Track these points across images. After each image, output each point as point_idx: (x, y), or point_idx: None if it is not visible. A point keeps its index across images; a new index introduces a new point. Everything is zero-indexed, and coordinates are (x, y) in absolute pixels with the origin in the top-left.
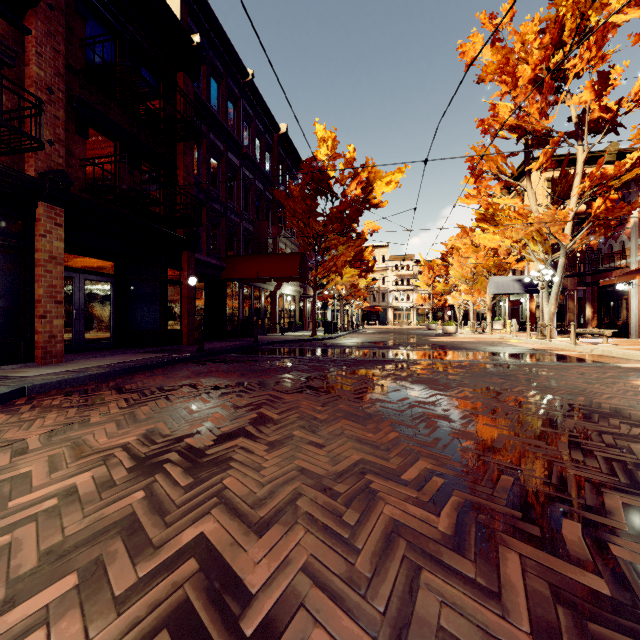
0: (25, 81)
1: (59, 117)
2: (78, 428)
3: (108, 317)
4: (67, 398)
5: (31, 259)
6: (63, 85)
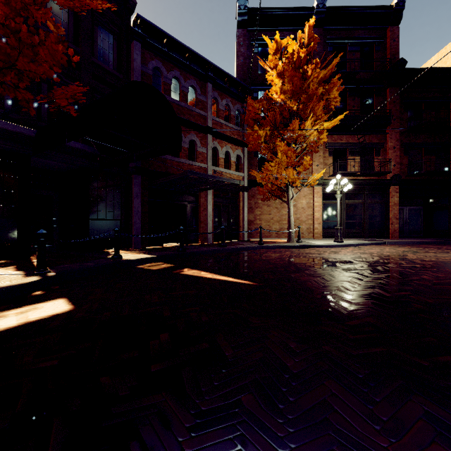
0: (386, 149)
1: (397, 155)
2: (395, 248)
3: (419, 224)
4: (396, 245)
5: (388, 205)
6: (398, 143)
